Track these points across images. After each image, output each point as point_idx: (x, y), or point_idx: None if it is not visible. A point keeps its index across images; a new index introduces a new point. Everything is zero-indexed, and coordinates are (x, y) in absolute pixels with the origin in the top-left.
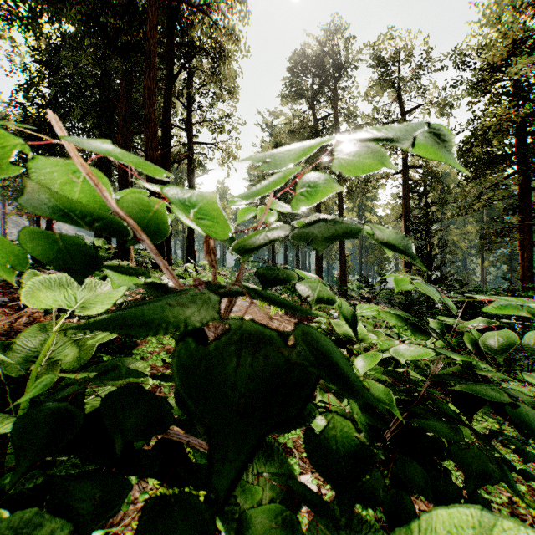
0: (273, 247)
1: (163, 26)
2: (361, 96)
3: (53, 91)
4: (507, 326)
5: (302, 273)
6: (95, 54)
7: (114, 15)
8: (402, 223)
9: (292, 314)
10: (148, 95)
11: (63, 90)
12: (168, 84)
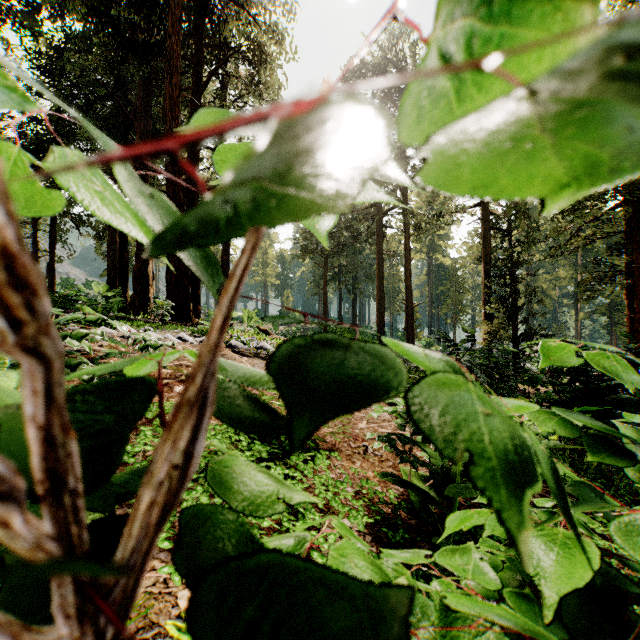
0: (325, 296)
1: (189, 22)
2: None
3: (54, 103)
4: (634, 398)
5: (401, 347)
6: (105, 56)
7: (129, 9)
8: (482, 266)
9: None
10: (169, 106)
11: (67, 103)
12: (195, 94)
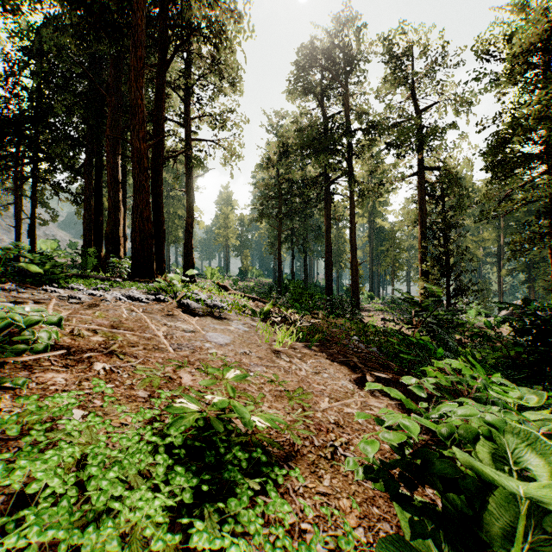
0: (280, 255)
1: (156, 5)
2: (374, 92)
3: (34, 80)
4: None
5: None
6: (77, 34)
7: None
8: (419, 229)
9: (305, 341)
10: (134, 77)
11: (47, 81)
12: (161, 70)
